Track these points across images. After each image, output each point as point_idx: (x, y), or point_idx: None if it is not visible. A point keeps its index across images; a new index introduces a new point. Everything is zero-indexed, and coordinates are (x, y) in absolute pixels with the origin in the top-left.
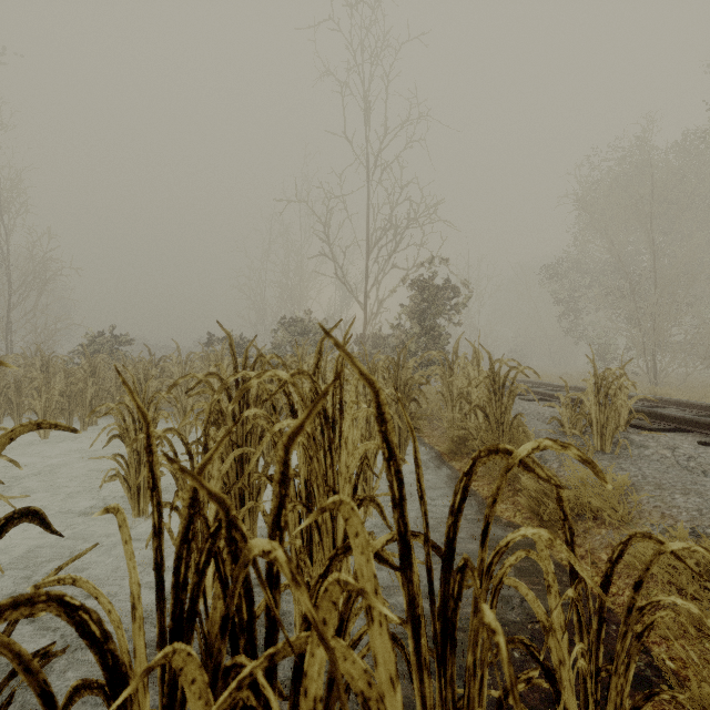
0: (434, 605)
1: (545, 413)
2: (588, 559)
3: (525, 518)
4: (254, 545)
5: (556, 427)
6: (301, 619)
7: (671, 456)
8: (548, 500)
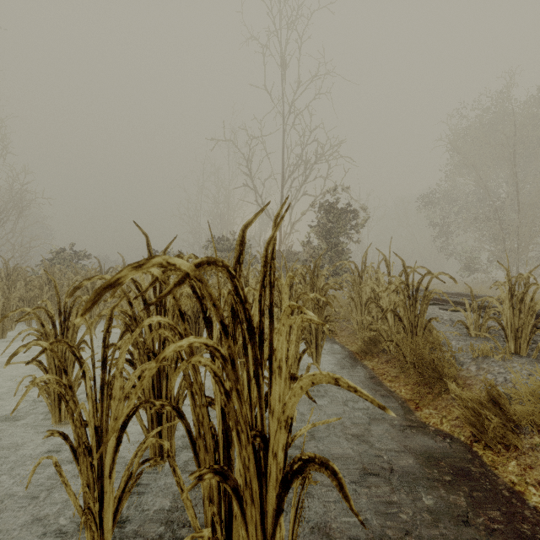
0: None
1: (443, 316)
2: None
3: (453, 426)
4: None
5: (458, 329)
6: None
7: None
8: (490, 414)
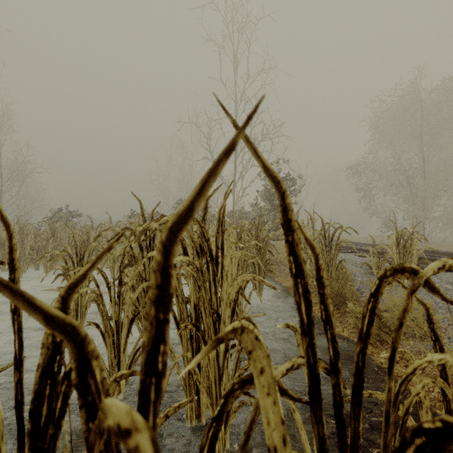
0: (346, 448)
1: (356, 260)
2: (402, 363)
3: (350, 332)
4: (108, 407)
5: (365, 270)
6: (191, 411)
7: (452, 289)
8: None
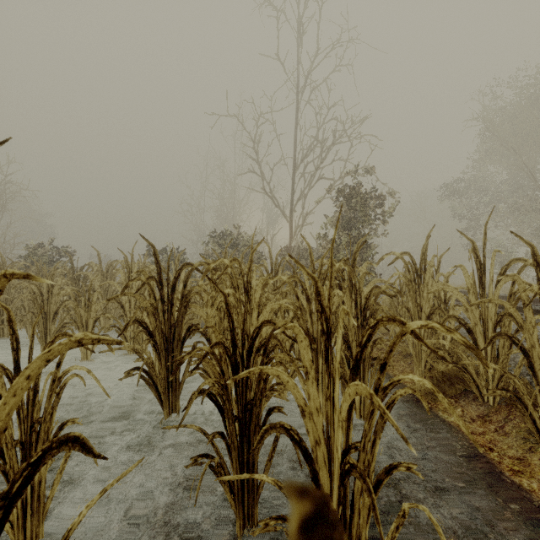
0: None
1: (539, 334)
2: None
3: None
4: None
5: None
6: None
7: None
8: None
